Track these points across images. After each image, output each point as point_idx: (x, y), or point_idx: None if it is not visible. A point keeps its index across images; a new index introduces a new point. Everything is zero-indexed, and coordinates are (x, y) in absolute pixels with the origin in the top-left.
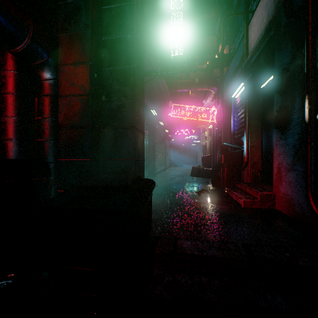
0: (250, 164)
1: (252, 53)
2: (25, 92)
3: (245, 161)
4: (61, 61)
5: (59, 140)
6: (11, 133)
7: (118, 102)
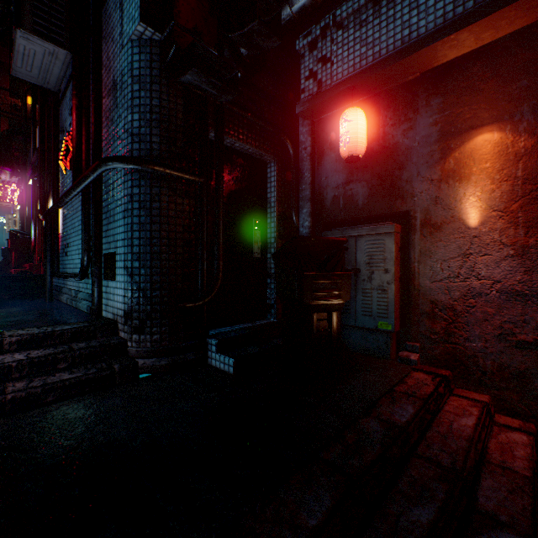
0: (38, 248)
1: (35, 159)
2: None
3: (34, 246)
4: None
5: None
6: None
7: None
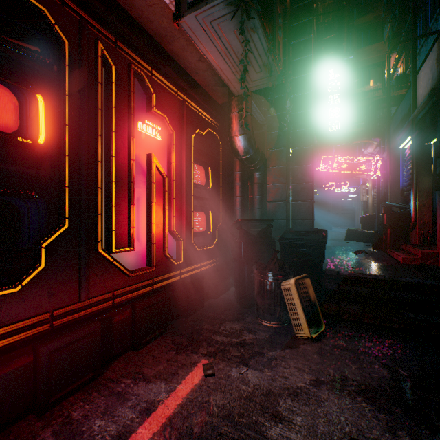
0: (418, 224)
1: (418, 111)
2: (245, 182)
3: (412, 221)
4: (268, 165)
5: (267, 209)
6: (240, 205)
7: (301, 186)
